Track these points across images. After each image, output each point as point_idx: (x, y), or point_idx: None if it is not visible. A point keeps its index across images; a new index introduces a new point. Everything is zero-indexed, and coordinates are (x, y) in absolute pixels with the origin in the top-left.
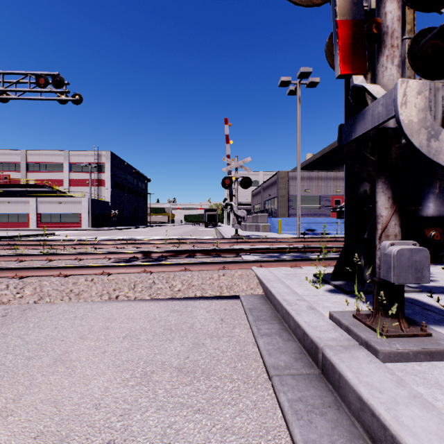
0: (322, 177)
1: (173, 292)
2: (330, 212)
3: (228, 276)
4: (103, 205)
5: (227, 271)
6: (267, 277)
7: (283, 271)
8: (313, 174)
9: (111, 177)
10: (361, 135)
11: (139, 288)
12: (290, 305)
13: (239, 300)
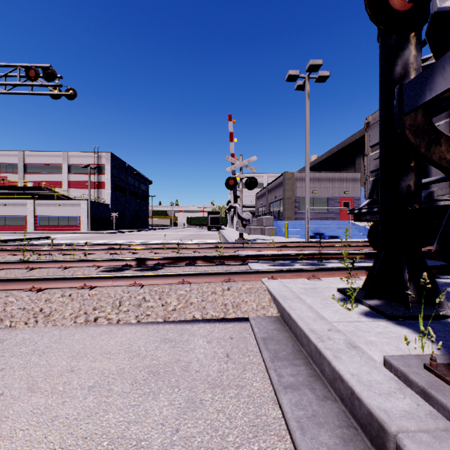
0: (330, 179)
1: (166, 313)
2: (338, 215)
3: (234, 290)
4: (102, 207)
5: (233, 284)
6: (282, 294)
7: (299, 284)
8: (321, 175)
9: (111, 179)
10: (443, 92)
11: (125, 307)
12: (321, 340)
13: (248, 322)
